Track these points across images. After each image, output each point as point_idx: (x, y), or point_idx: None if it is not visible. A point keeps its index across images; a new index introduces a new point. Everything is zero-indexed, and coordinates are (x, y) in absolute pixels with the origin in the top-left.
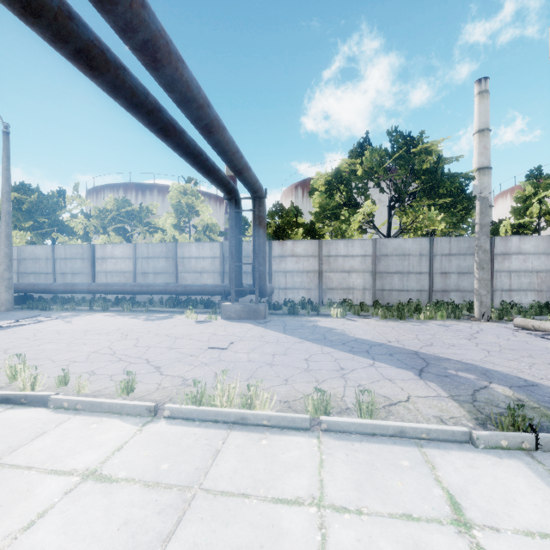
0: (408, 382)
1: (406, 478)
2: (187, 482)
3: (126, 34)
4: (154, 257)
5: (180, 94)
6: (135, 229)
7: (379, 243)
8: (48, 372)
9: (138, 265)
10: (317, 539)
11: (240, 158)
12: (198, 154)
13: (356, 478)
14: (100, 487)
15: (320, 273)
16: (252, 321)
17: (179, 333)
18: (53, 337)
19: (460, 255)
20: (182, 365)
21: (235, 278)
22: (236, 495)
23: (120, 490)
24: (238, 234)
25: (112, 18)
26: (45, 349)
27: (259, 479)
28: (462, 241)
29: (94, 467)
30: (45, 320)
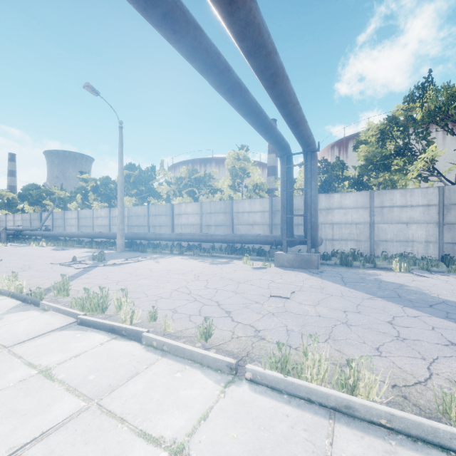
0: None
1: None
2: None
3: None
4: (215, 212)
5: (251, 40)
6: (201, 192)
7: (448, 191)
8: (143, 305)
9: (203, 219)
10: None
11: (298, 110)
12: (258, 112)
13: None
14: None
15: (372, 225)
16: (305, 271)
17: (240, 277)
18: (147, 274)
19: None
20: (250, 312)
21: (286, 229)
22: None
23: None
24: (289, 188)
25: None
26: (141, 284)
27: None
28: None
29: (181, 439)
30: (143, 260)
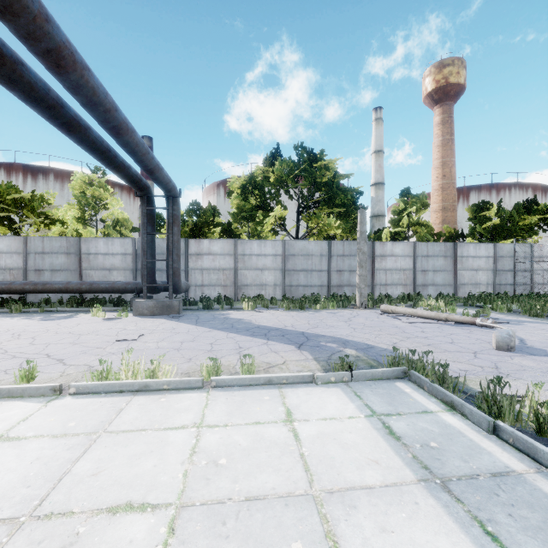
0: (288, 352)
1: (264, 405)
2: (93, 430)
3: (28, 41)
4: (51, 252)
5: (86, 97)
6: (25, 220)
7: (288, 244)
8: None
9: (30, 261)
10: (193, 442)
11: (151, 159)
12: (105, 150)
13: (229, 410)
14: (9, 444)
15: (236, 271)
16: (165, 317)
17: (84, 330)
18: None
19: (351, 256)
20: (88, 356)
21: (147, 274)
22: (135, 431)
23: (30, 443)
24: (151, 231)
25: (13, 26)
26: None
27: (155, 420)
28: (353, 245)
29: (0, 433)
30: None
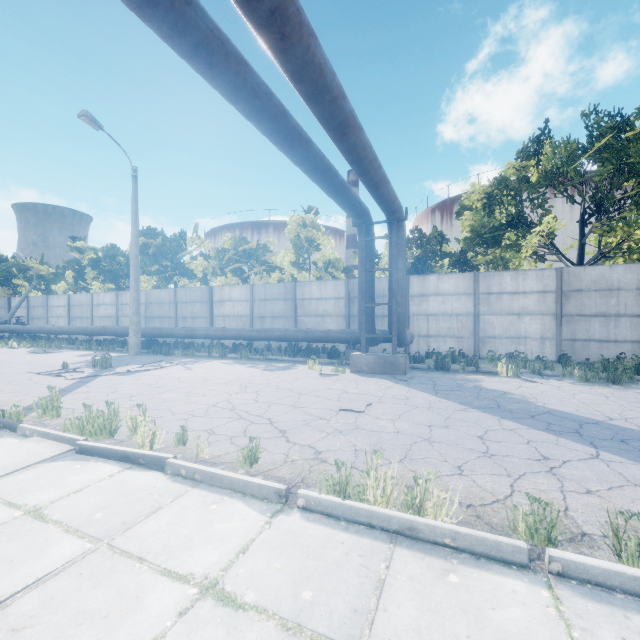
0: None
1: None
2: (344, 635)
3: (250, 5)
4: (271, 299)
5: (311, 83)
6: (252, 269)
7: (567, 274)
8: (167, 426)
9: (255, 308)
10: None
11: (377, 168)
12: (325, 168)
13: None
14: (223, 614)
15: (476, 317)
16: (389, 377)
17: (302, 387)
18: (174, 385)
19: None
20: (311, 431)
21: (366, 322)
22: None
23: (249, 626)
24: (370, 267)
25: None
26: (165, 398)
27: None
28: None
29: (215, 575)
30: (168, 365)
